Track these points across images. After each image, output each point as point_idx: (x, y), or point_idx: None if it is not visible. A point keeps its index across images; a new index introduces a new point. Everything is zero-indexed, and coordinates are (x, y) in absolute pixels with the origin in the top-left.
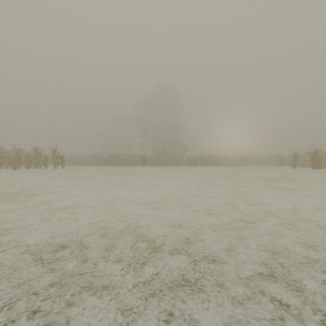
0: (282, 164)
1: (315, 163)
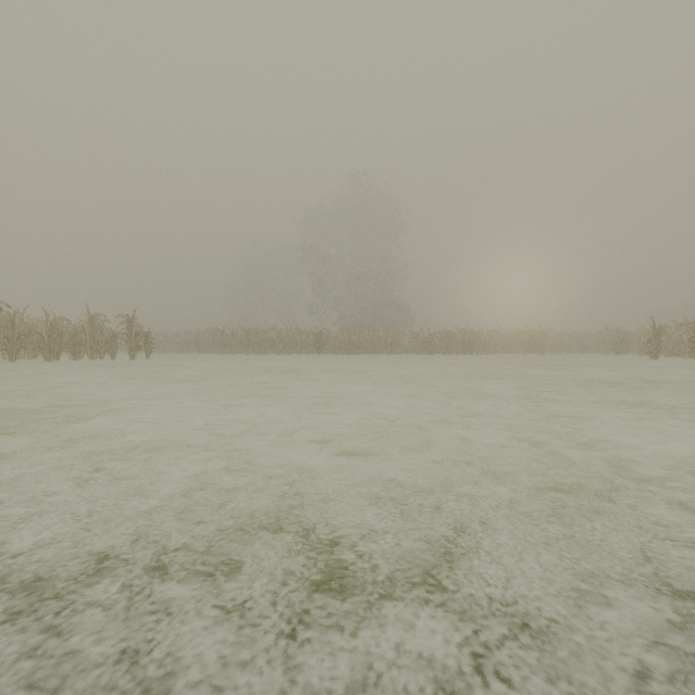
0: (624, 351)
1: None
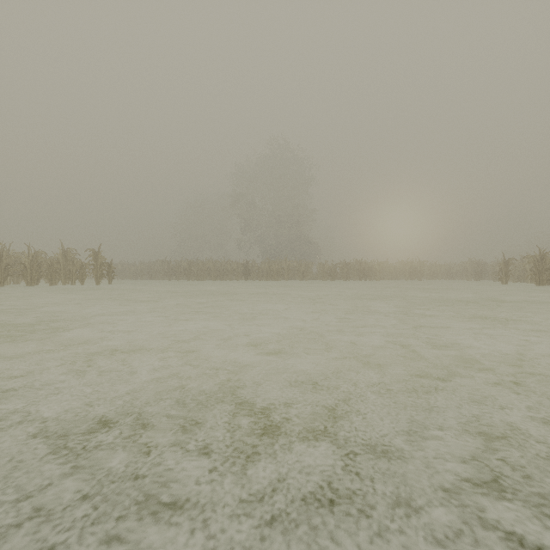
0: (482, 277)
1: (540, 276)
